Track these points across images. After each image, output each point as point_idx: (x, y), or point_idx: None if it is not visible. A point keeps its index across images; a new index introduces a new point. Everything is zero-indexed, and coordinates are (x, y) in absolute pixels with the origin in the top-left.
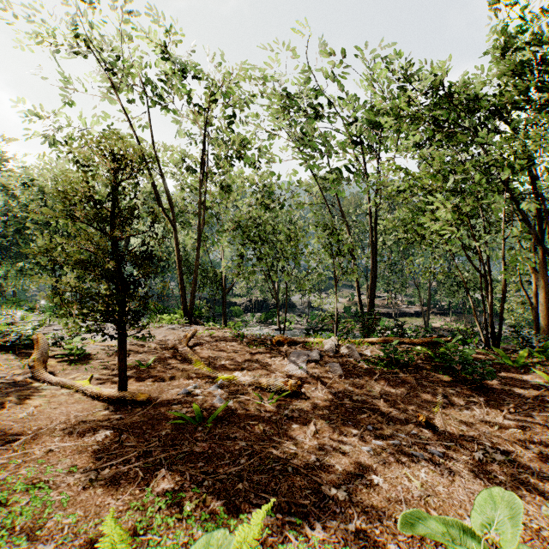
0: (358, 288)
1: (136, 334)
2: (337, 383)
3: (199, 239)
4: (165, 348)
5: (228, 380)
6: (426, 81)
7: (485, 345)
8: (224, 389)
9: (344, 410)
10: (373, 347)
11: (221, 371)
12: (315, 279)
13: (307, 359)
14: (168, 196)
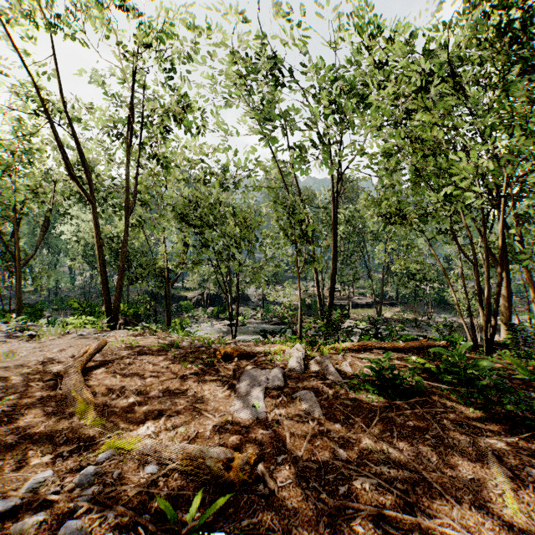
0: (316, 280)
1: (20, 347)
2: (318, 440)
3: (128, 219)
4: (47, 374)
5: (123, 449)
6: (405, 32)
7: (472, 345)
8: (101, 483)
9: (347, 532)
10: (352, 358)
11: (120, 421)
12: (270, 271)
13: (265, 386)
14: (85, 163)
